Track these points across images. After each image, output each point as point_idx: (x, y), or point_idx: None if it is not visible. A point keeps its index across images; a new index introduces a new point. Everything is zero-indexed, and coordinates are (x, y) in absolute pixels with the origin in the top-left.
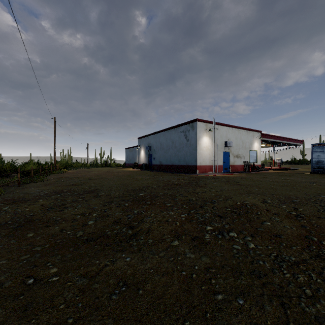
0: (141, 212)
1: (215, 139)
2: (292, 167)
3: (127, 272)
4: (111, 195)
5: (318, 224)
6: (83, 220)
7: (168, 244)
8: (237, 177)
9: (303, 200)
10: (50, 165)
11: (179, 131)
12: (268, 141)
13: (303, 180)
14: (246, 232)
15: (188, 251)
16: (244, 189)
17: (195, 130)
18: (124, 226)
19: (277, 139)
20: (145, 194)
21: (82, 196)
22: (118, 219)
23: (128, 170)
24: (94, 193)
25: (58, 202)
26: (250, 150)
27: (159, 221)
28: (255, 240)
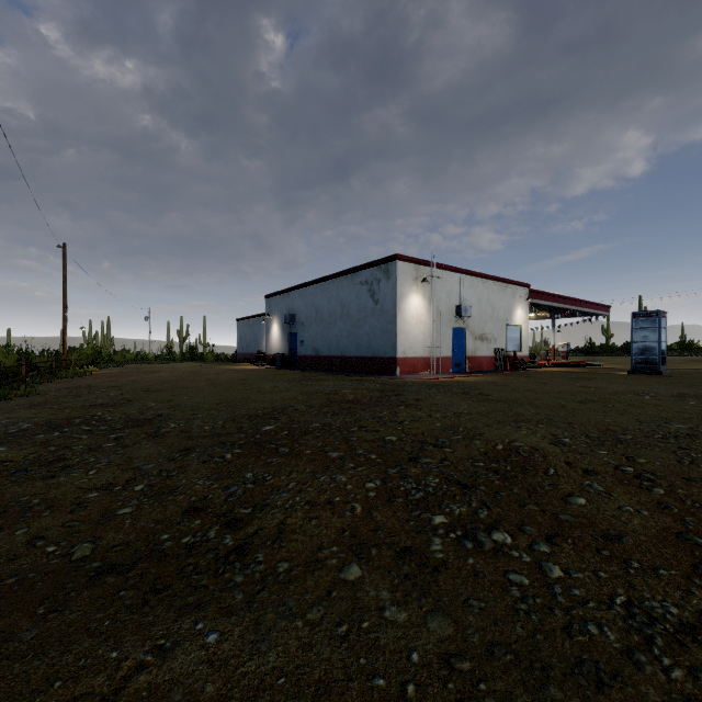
0: (265, 478)
1: (436, 300)
2: (589, 360)
3: (204, 693)
4: (194, 431)
5: (693, 497)
6: (104, 504)
7: (332, 576)
8: (485, 384)
9: (640, 435)
10: (52, 358)
11: (358, 281)
12: (543, 306)
13: (621, 388)
14: (533, 528)
15: (388, 597)
16: (506, 411)
17: (393, 279)
18: (215, 520)
19: (561, 302)
20: (277, 426)
21: (117, 434)
22: (199, 500)
23: (243, 368)
24: (151, 425)
25: (48, 454)
26: (507, 324)
27: (310, 504)
28: (560, 554)
